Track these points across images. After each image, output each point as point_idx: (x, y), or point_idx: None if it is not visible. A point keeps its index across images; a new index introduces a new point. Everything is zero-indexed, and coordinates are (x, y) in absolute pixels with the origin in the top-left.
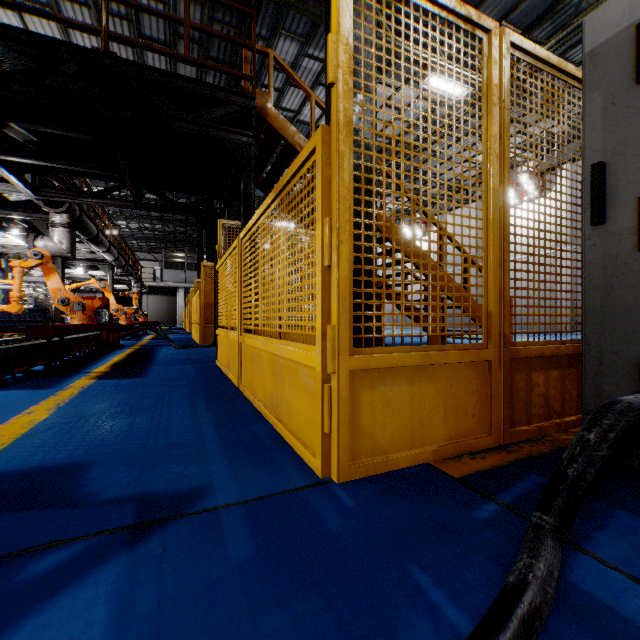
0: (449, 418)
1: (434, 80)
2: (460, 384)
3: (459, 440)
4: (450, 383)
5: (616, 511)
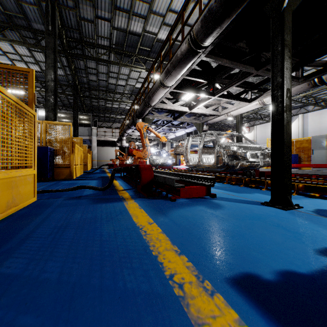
0: None
1: None
2: None
3: None
4: None
5: None
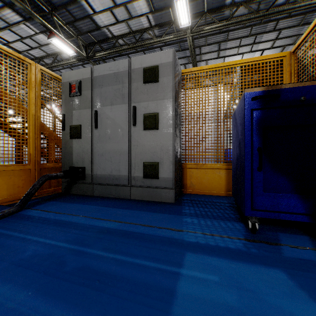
0: (10, 189)
1: (56, 41)
2: (16, 177)
3: (16, 196)
4: (11, 177)
5: (51, 201)
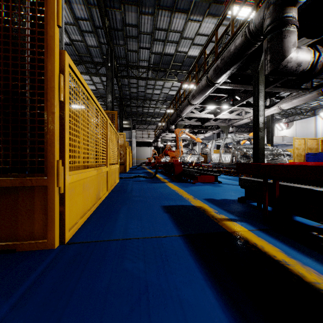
0: None
1: None
2: None
3: None
4: None
5: None
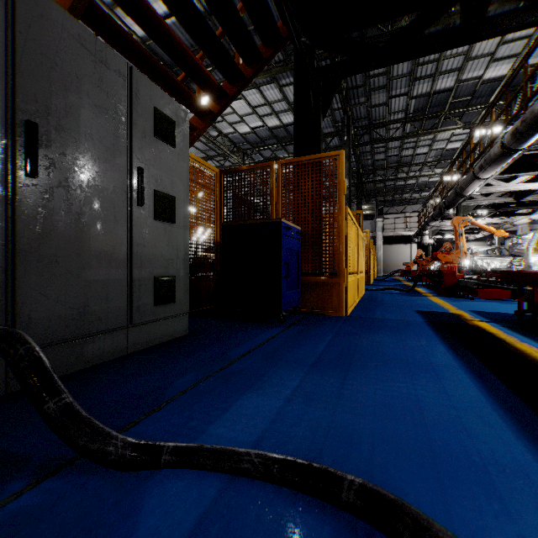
0: None
1: None
2: None
3: None
4: None
5: None
